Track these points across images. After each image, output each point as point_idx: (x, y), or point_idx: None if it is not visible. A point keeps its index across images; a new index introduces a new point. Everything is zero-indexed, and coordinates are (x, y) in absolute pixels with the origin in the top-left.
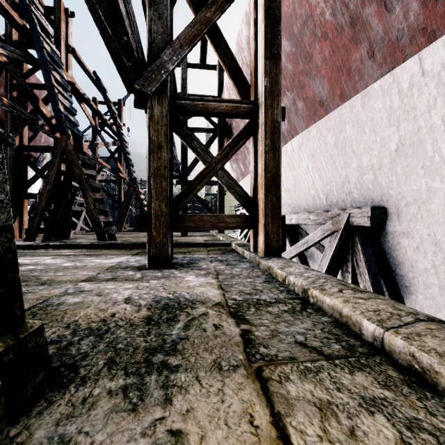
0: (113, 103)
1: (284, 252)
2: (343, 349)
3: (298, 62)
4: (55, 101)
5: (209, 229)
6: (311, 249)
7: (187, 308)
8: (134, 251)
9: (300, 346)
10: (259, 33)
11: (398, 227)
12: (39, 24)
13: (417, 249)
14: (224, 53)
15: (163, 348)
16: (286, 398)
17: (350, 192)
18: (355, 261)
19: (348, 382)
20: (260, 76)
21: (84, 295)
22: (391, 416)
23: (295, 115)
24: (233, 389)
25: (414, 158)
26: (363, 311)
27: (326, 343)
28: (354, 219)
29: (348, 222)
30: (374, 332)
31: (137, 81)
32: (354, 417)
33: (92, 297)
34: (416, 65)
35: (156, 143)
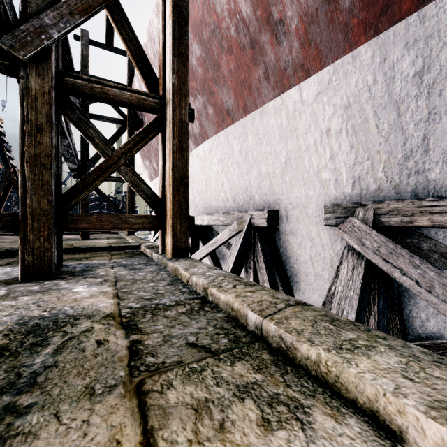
0: None
1: (196, 253)
2: (229, 342)
3: (208, 69)
4: None
5: (110, 230)
6: (222, 248)
7: (65, 326)
8: (5, 260)
9: (190, 347)
10: (167, 27)
11: (287, 227)
12: None
13: (300, 245)
14: (129, 38)
15: (14, 385)
16: (164, 409)
17: (253, 196)
18: (256, 258)
19: (228, 374)
20: (168, 72)
21: None
22: (257, 397)
23: (206, 119)
24: (103, 416)
25: (297, 170)
26: (249, 303)
27: (215, 339)
28: (255, 220)
29: (250, 223)
30: (256, 321)
31: (2, 39)
32: (227, 408)
33: None
34: (297, 94)
35: (34, 124)
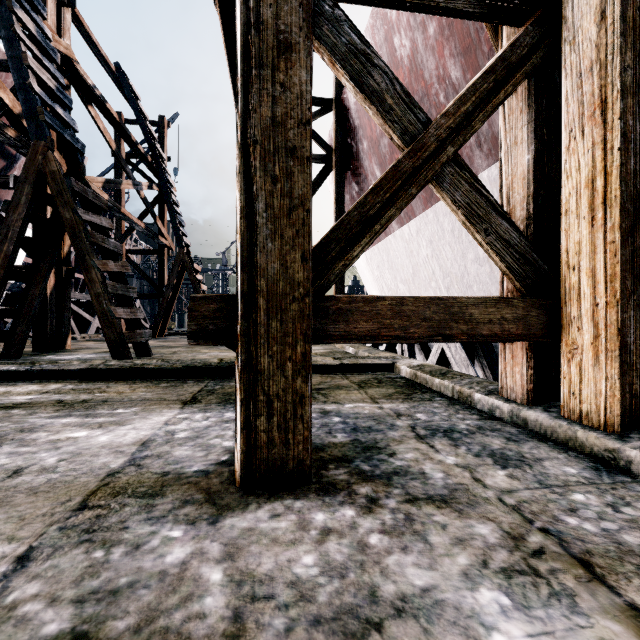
0: (150, 123)
1: None
2: None
3: None
4: (22, 70)
5: (423, 340)
6: None
7: None
8: (187, 388)
9: None
10: None
11: None
12: None
13: None
14: None
15: None
16: None
17: None
18: None
19: None
20: None
21: None
22: None
23: None
24: None
25: None
26: None
27: None
28: None
29: None
30: None
31: None
32: None
33: None
34: None
35: (271, 31)
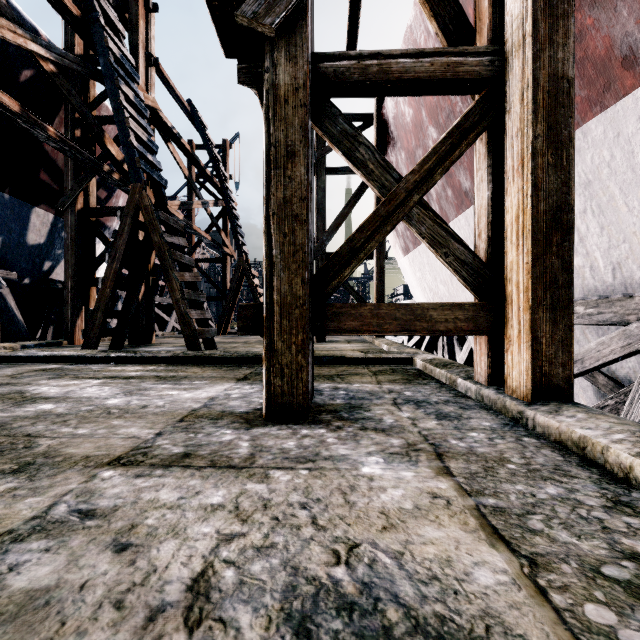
0: (216, 147)
1: None
2: None
3: None
4: (125, 131)
5: (393, 334)
6: None
7: None
8: (241, 371)
9: None
10: None
11: None
12: (106, 19)
13: None
14: None
15: None
16: None
17: None
18: None
19: None
20: None
21: (81, 539)
22: None
23: None
24: None
25: None
26: None
27: None
28: None
29: None
30: None
31: (242, 7)
32: None
33: (93, 561)
34: None
35: (283, 146)
